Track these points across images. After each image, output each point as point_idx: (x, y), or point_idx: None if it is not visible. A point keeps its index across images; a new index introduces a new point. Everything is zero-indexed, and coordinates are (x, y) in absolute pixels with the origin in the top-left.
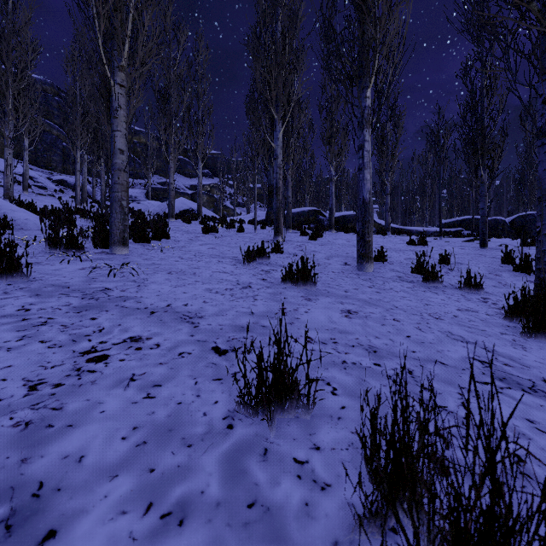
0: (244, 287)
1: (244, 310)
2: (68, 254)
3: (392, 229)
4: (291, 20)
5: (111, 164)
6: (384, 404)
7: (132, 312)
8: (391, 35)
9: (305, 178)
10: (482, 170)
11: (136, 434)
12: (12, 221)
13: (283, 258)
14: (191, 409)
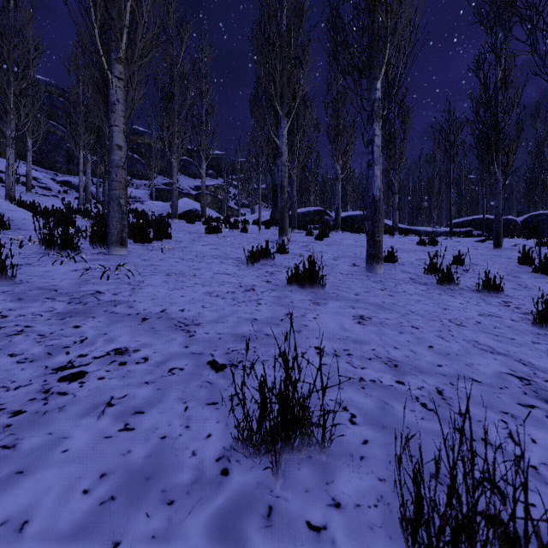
0: (247, 290)
1: (246, 316)
2: (63, 255)
3: (400, 229)
4: (296, 12)
5: (108, 160)
6: (415, 437)
7: (122, 319)
8: (402, 23)
9: (310, 178)
10: (496, 166)
11: (103, 485)
12: (9, 221)
13: (288, 259)
14: (177, 445)
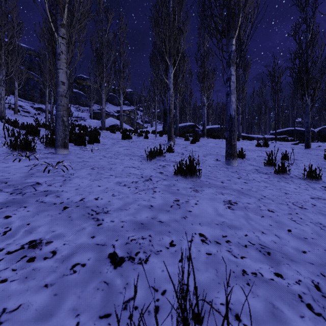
0: (146, 180)
1: (144, 204)
2: (24, 154)
3: (242, 136)
4: None
5: (56, 92)
6: None
7: (47, 208)
8: None
9: (187, 105)
10: (307, 96)
11: None
12: None
13: (174, 156)
14: None
